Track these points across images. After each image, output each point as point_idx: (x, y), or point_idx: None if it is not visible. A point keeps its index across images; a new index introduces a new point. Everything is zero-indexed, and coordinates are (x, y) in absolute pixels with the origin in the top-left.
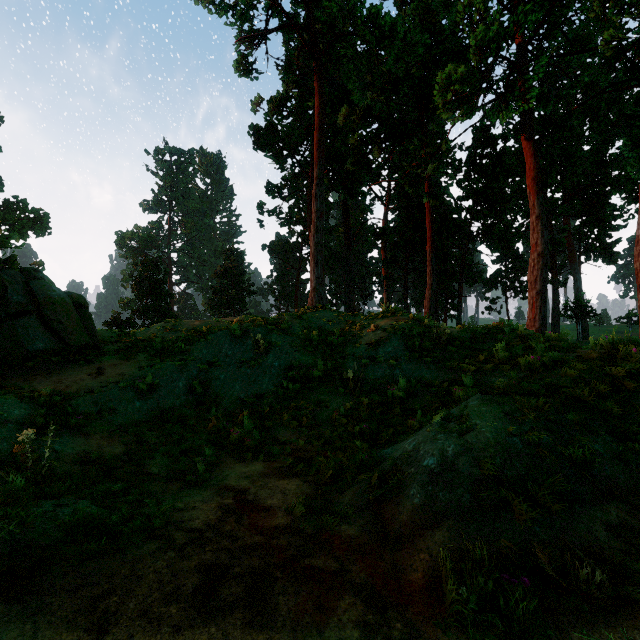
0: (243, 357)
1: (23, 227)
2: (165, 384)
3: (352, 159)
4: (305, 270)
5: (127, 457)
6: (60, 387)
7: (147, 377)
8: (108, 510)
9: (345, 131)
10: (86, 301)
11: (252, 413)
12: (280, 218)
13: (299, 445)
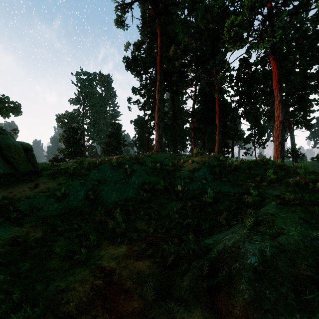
0: (118, 178)
1: (7, 111)
2: (73, 193)
3: (177, 74)
4: (152, 133)
5: (43, 240)
6: (10, 195)
7: (62, 189)
8: (4, 295)
9: (173, 60)
10: (31, 147)
11: (122, 211)
12: (139, 106)
13: (149, 232)
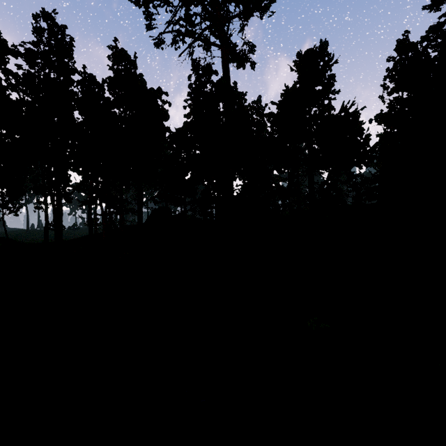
0: None
1: None
2: None
3: None
4: None
5: None
6: None
7: None
8: None
9: None
10: None
11: None
12: None
13: None
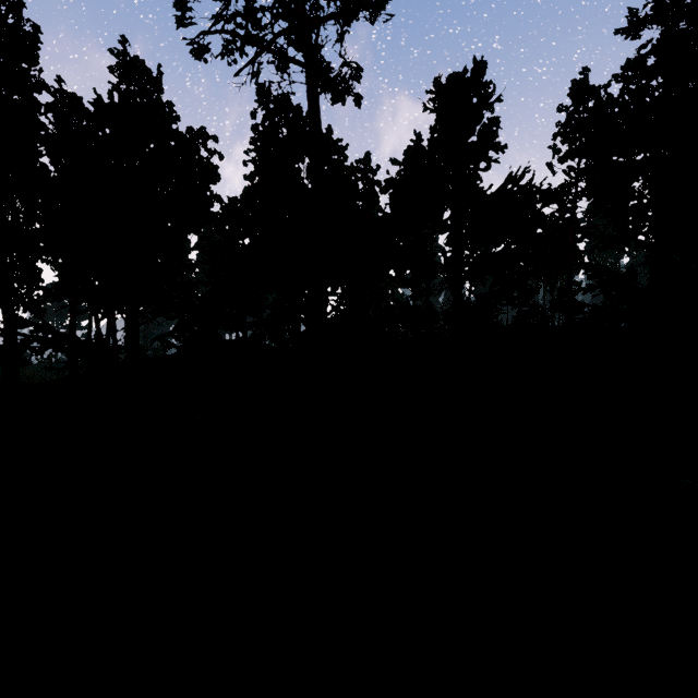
0: None
1: None
2: None
3: None
4: None
5: None
6: None
7: None
8: None
9: None
10: None
11: None
12: None
13: None
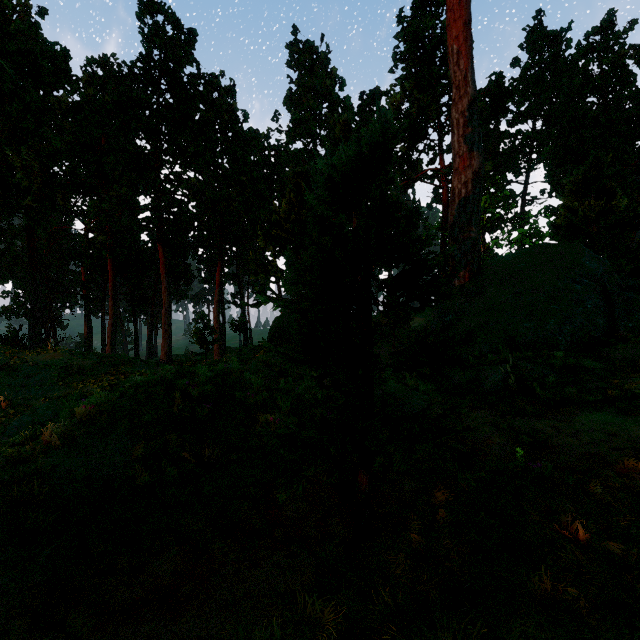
0: None
1: None
2: None
3: (34, 197)
4: None
5: None
6: None
7: None
8: None
9: None
10: None
11: None
12: None
13: None
